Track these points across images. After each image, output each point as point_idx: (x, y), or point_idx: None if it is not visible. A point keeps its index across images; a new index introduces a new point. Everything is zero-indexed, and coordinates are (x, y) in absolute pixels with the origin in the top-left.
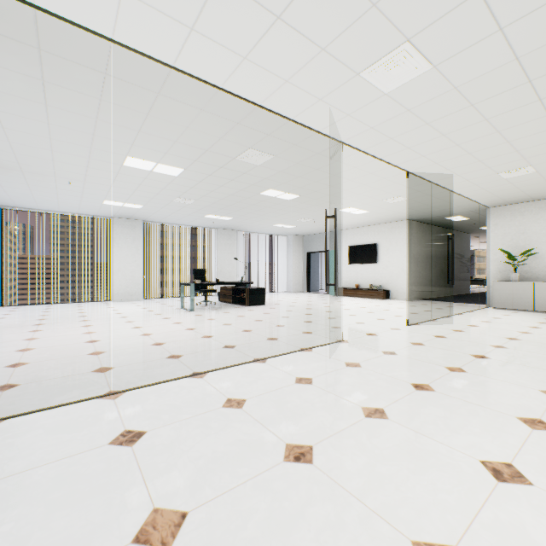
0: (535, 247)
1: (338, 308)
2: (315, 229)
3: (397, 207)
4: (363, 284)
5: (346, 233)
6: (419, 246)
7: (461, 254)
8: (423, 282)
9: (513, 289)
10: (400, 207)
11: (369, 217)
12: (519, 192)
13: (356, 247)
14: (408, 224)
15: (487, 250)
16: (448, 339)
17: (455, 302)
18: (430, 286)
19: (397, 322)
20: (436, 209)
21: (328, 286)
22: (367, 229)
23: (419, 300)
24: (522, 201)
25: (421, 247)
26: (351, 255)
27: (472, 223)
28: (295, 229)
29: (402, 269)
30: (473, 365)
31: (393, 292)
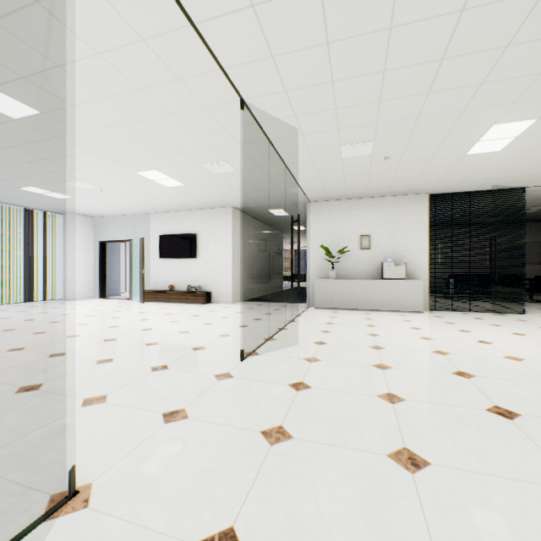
0: (347, 245)
1: (133, 328)
2: (109, 207)
3: (221, 183)
4: (179, 285)
5: (157, 217)
6: (243, 239)
7: (277, 252)
8: (247, 281)
9: (332, 287)
10: (225, 184)
11: (186, 195)
12: (342, 184)
13: (170, 237)
14: (232, 213)
15: (308, 246)
16: (315, 391)
17: (278, 302)
18: (253, 285)
19: (225, 354)
20: (263, 195)
21: (131, 288)
22: (184, 215)
23: (243, 302)
24: (337, 198)
25: (245, 242)
26: (163, 247)
27: (289, 220)
28: (74, 203)
29: (225, 265)
30: (451, 540)
31: (216, 294)
